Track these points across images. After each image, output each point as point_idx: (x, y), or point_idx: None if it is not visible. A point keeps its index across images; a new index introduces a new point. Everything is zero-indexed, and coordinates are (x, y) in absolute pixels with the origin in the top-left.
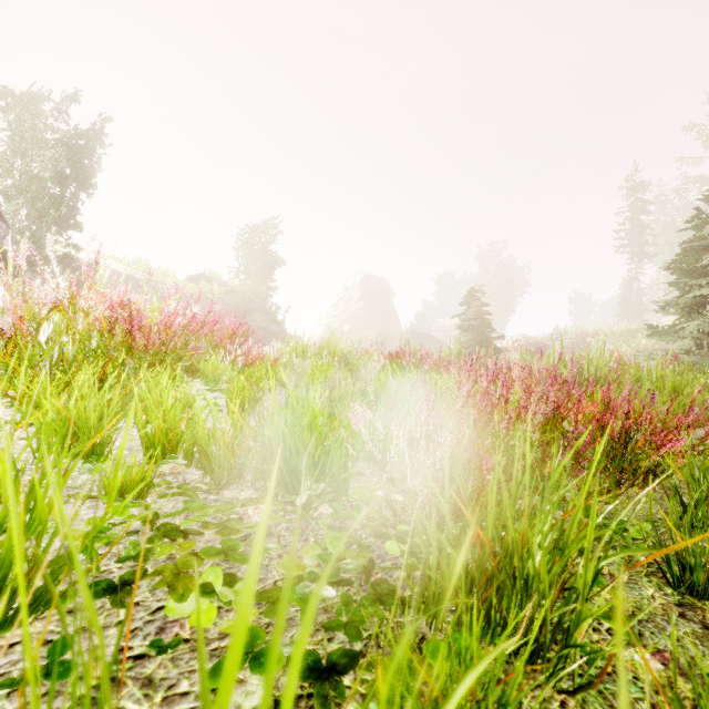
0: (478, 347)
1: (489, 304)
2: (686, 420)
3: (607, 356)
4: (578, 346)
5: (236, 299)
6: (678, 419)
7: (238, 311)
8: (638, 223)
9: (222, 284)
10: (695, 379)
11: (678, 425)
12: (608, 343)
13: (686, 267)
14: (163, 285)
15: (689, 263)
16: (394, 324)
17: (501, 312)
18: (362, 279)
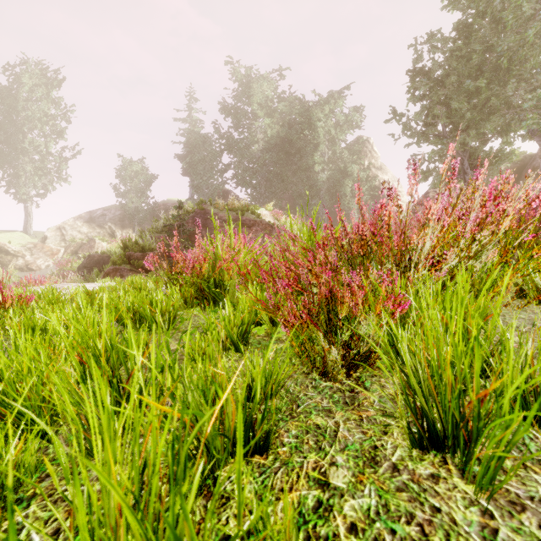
0: None
1: None
2: None
3: None
4: None
5: None
6: None
7: None
8: None
9: None
10: None
11: None
12: None
13: None
14: None
15: None
16: None
17: None
18: None
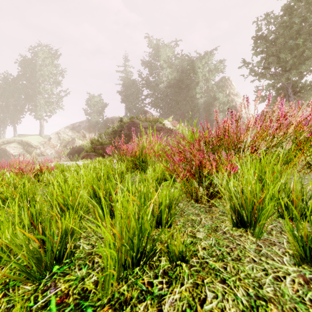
0: None
1: None
2: None
3: None
4: None
5: None
6: None
7: None
8: None
9: None
10: None
11: None
12: None
13: None
14: None
15: None
16: None
17: None
18: None
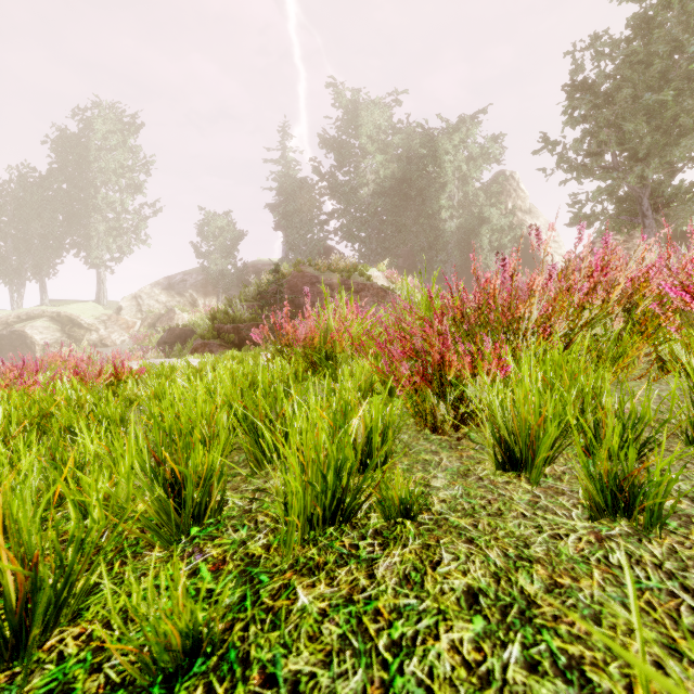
0: None
1: None
2: None
3: None
4: None
5: None
6: None
7: None
8: None
9: None
10: None
11: None
12: None
13: None
14: None
15: None
16: None
17: None
18: None
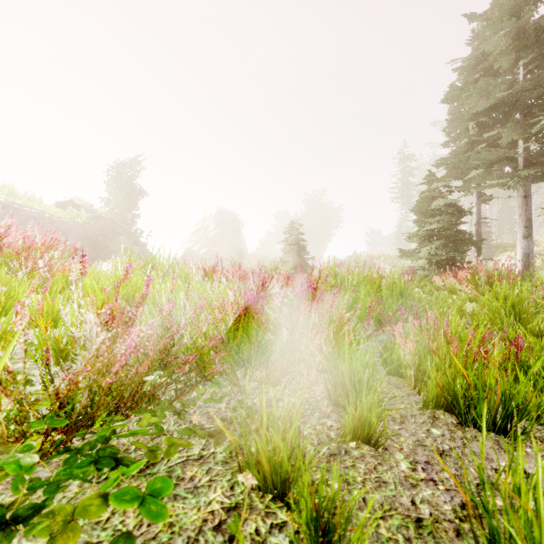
0: (296, 265)
1: (312, 234)
2: (355, 314)
3: (385, 272)
4: (341, 262)
5: (103, 224)
6: (340, 314)
7: (104, 234)
8: (407, 182)
9: (89, 210)
10: (424, 286)
11: (341, 319)
12: (387, 264)
13: (422, 210)
14: (28, 208)
15: (425, 207)
16: (242, 248)
17: (320, 241)
18: (217, 212)
